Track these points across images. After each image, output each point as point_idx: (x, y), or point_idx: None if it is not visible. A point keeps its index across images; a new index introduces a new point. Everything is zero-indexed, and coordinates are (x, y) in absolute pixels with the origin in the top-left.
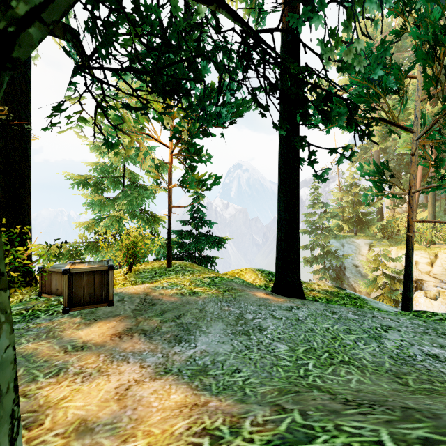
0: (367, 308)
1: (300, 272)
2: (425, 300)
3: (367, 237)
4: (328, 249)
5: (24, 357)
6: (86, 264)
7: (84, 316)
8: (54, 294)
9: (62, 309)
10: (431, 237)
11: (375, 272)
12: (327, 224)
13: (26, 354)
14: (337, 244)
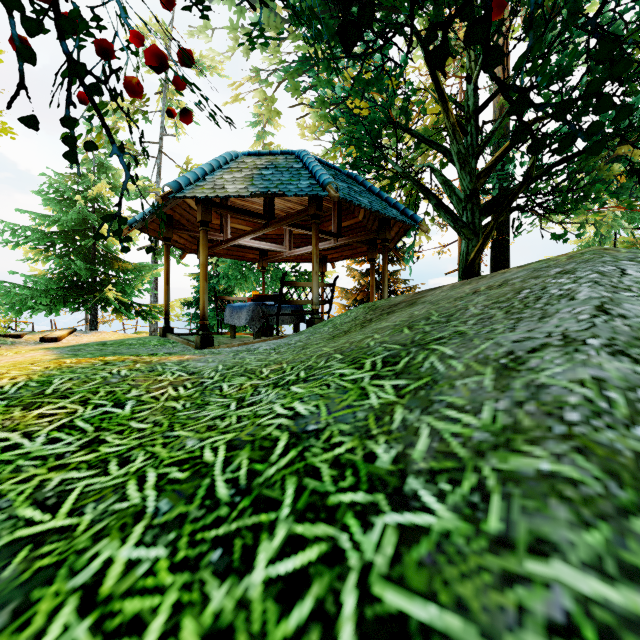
0: None
1: None
2: None
3: None
4: None
5: None
6: None
7: None
8: None
9: None
10: None
11: None
12: None
13: None
14: None
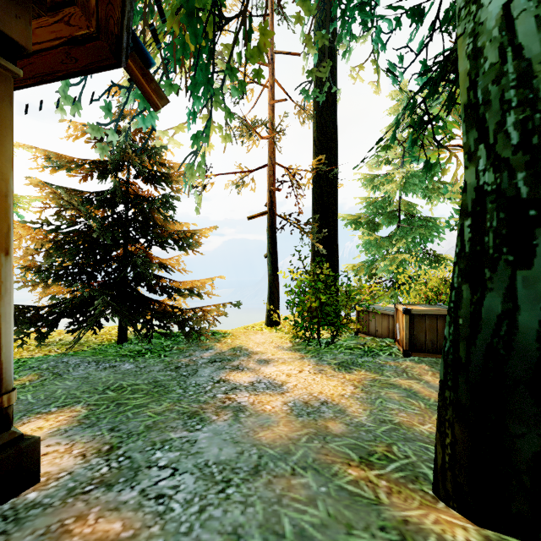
0: None
1: None
2: None
3: None
4: None
5: (408, 391)
6: (420, 306)
7: (430, 365)
8: (373, 335)
9: (403, 351)
10: None
11: None
12: None
13: (405, 388)
14: None
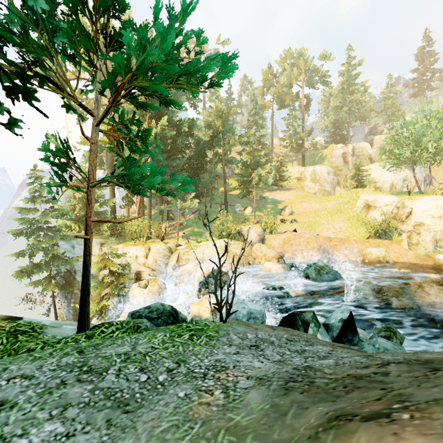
0: (27, 348)
1: None
2: (139, 290)
3: (100, 236)
4: (54, 253)
5: None
6: None
7: None
8: None
9: None
10: (147, 234)
11: (106, 271)
12: (55, 222)
13: None
14: (67, 246)
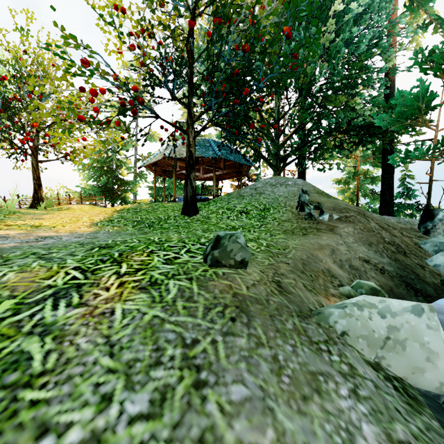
0: None
1: (389, 210)
2: None
3: None
4: None
5: None
6: None
7: None
8: None
9: None
10: None
11: None
12: None
13: None
14: None
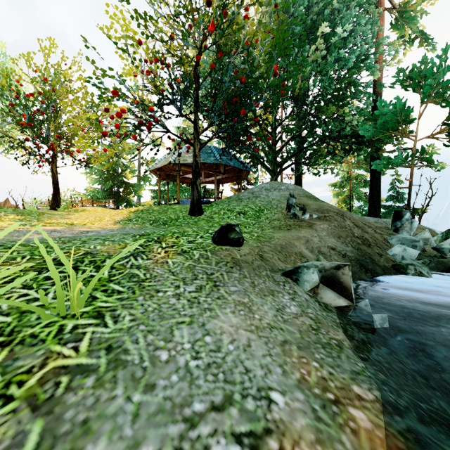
0: None
1: (377, 212)
2: None
3: None
4: None
5: None
6: None
7: None
8: None
9: None
10: None
11: None
12: None
13: None
14: None
